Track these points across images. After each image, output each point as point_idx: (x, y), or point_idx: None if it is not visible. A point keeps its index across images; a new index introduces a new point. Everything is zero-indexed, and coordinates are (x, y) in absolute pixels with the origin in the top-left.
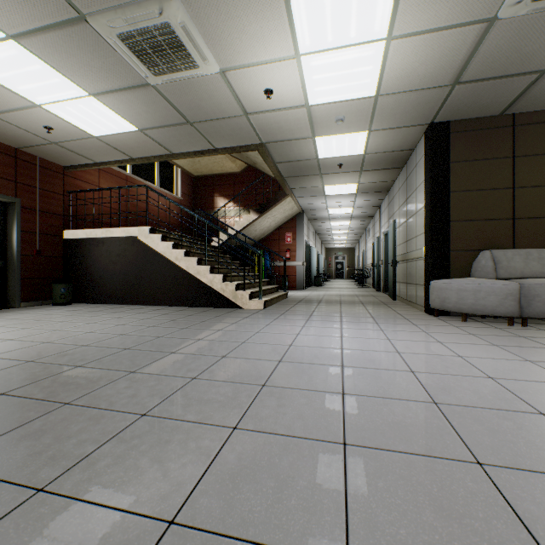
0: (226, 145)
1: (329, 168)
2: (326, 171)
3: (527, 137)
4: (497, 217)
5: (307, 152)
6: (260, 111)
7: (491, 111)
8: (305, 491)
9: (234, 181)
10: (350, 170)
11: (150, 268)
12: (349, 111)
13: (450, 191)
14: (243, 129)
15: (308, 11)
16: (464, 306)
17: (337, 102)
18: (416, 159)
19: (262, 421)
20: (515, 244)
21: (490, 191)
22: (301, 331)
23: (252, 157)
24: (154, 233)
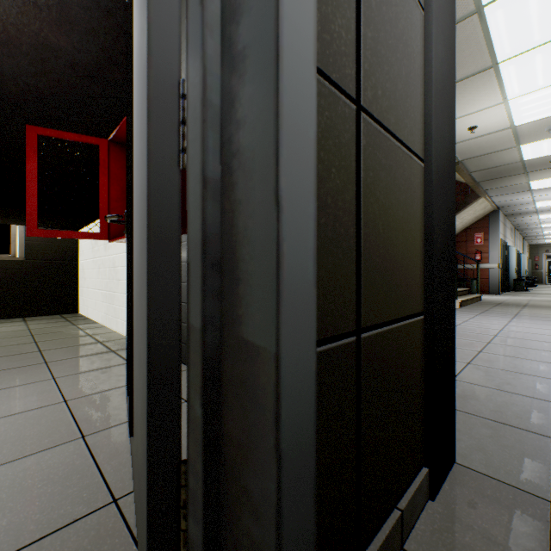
0: None
1: (537, 166)
2: (533, 169)
3: None
4: None
5: (509, 158)
6: (460, 141)
7: None
8: (529, 368)
9: None
10: None
11: None
12: None
13: None
14: None
15: (518, 77)
16: None
17: (549, 117)
18: None
19: (495, 352)
20: None
21: None
22: (508, 324)
23: None
24: None
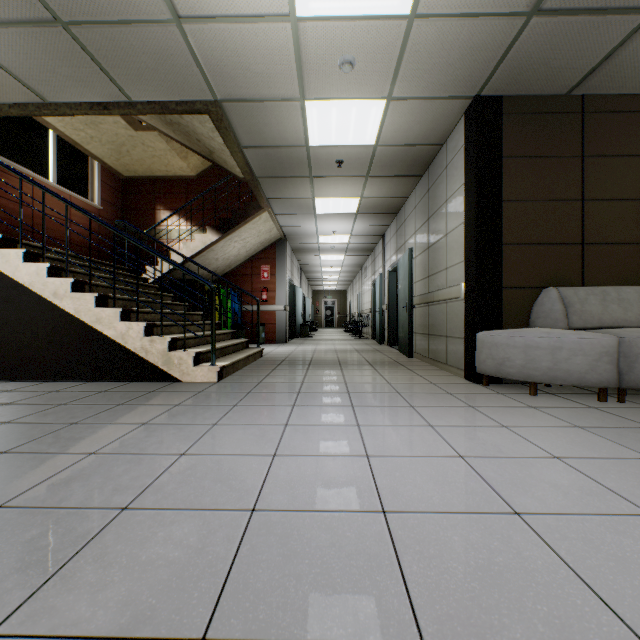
0: (149, 95)
1: (323, 166)
2: (319, 172)
3: (599, 130)
4: (563, 241)
5: (292, 131)
6: (204, 16)
7: (560, 84)
8: None
9: (187, 190)
10: (353, 174)
11: (3, 312)
12: (363, 48)
13: (503, 199)
14: (178, 61)
15: None
16: (536, 373)
17: (346, 20)
18: (447, 158)
19: None
20: (585, 280)
21: (553, 202)
22: (282, 443)
23: (205, 137)
24: (13, 248)
